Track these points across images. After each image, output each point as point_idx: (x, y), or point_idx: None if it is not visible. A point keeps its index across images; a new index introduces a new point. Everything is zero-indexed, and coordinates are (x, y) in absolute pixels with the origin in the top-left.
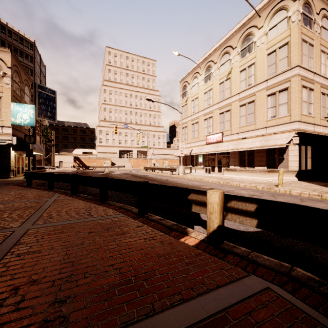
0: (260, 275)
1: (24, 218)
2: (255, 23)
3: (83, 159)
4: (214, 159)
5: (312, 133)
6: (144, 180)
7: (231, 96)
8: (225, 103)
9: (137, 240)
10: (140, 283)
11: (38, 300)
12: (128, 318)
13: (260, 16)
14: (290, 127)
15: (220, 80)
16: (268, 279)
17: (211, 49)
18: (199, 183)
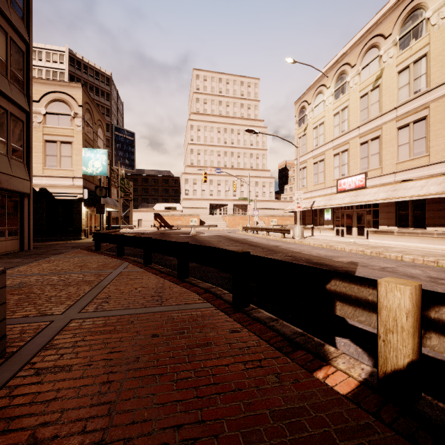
0: None
1: (74, 299)
2: None
3: (165, 216)
4: (352, 215)
5: None
6: (243, 245)
7: (381, 114)
8: (370, 127)
9: (230, 363)
10: None
11: None
12: None
13: None
14: None
15: (361, 92)
16: None
17: (346, 47)
18: (328, 252)
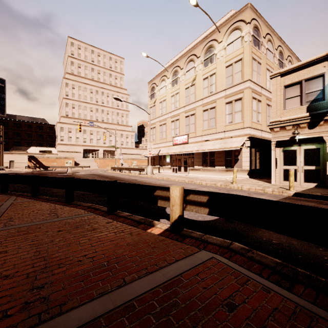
0: (208, 250)
1: None
2: (216, 37)
3: (41, 159)
4: (181, 159)
5: (260, 138)
6: None
7: (195, 101)
8: (190, 107)
9: (108, 233)
10: (112, 266)
11: (15, 289)
12: (103, 290)
13: (219, 31)
14: (243, 132)
15: (185, 85)
16: (213, 252)
17: (178, 55)
18: (166, 182)
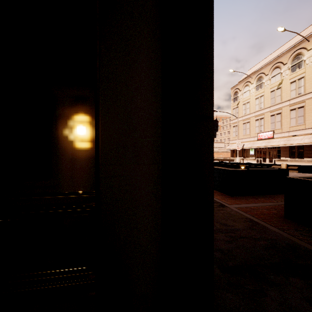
0: None
1: None
2: (304, 46)
3: None
4: (266, 152)
5: None
6: None
7: (282, 102)
8: (276, 107)
9: None
10: None
11: None
12: None
13: (309, 41)
14: None
15: (271, 89)
16: None
17: (262, 62)
18: None
